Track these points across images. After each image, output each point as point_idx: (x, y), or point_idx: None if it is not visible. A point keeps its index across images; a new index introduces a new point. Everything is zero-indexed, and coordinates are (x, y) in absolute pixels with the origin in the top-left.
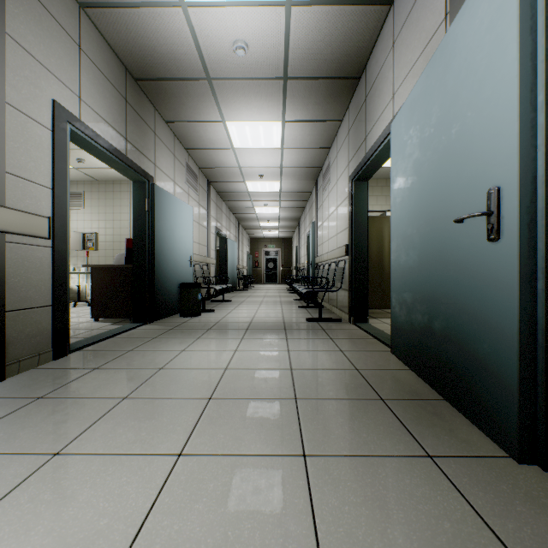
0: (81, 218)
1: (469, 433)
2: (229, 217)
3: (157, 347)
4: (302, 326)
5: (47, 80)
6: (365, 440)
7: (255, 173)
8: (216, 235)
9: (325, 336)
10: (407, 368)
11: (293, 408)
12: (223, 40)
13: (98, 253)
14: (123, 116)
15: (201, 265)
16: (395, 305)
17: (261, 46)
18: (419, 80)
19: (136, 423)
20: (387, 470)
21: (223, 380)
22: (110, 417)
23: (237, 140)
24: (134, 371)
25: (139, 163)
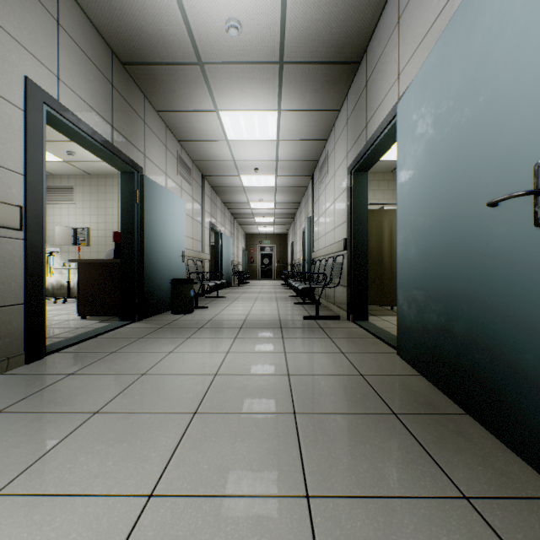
0: (73, 213)
1: (507, 462)
2: (224, 213)
3: (142, 348)
4: (299, 324)
5: (18, 55)
6: (381, 472)
7: (250, 166)
8: (210, 231)
9: (324, 335)
10: (417, 373)
11: (291, 425)
12: (215, 19)
13: (89, 249)
14: (109, 101)
15: (195, 260)
16: (402, 303)
17: (255, 26)
18: (433, 50)
19: (103, 447)
20: (415, 520)
21: (211, 389)
22: (74, 439)
23: (231, 132)
24: (113, 377)
25: (127, 153)
